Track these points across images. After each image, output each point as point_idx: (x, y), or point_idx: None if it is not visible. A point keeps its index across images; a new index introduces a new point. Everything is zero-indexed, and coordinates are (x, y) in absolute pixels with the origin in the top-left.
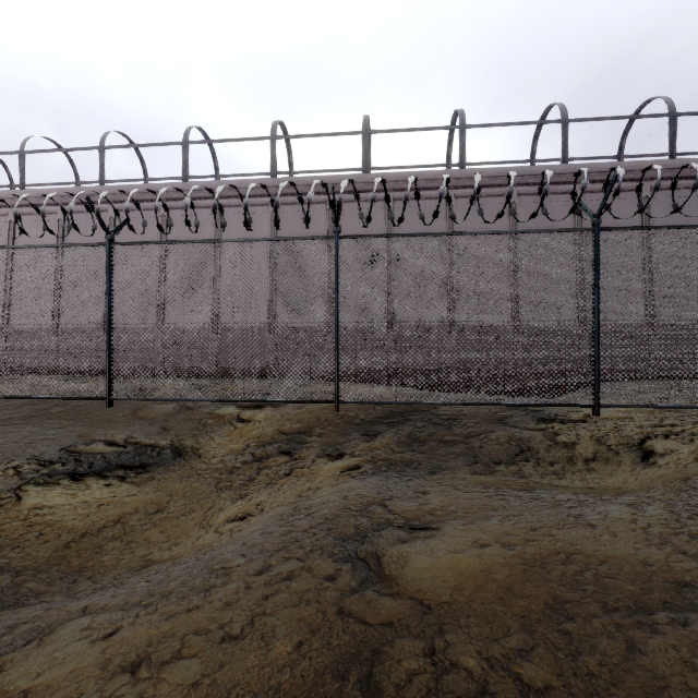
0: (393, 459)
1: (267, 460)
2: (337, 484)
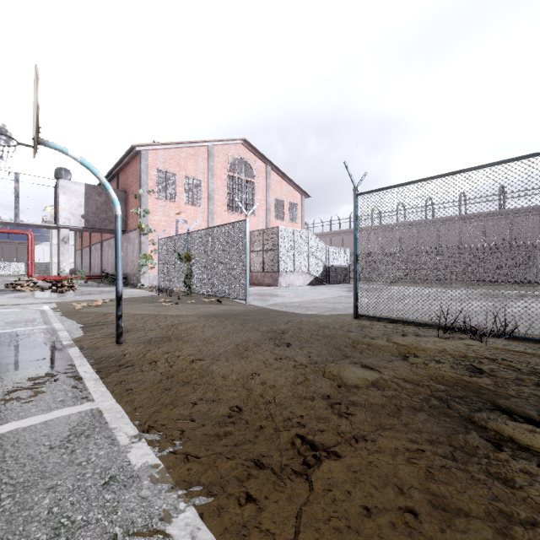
0: None
1: None
2: None
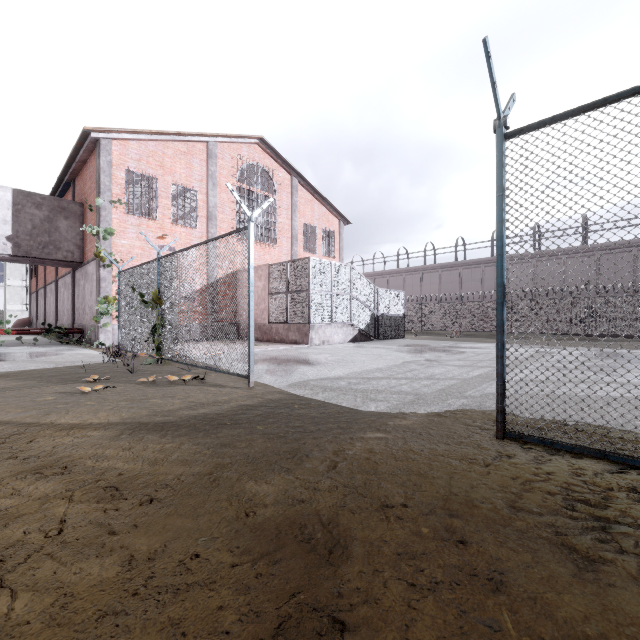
0: None
1: None
2: None
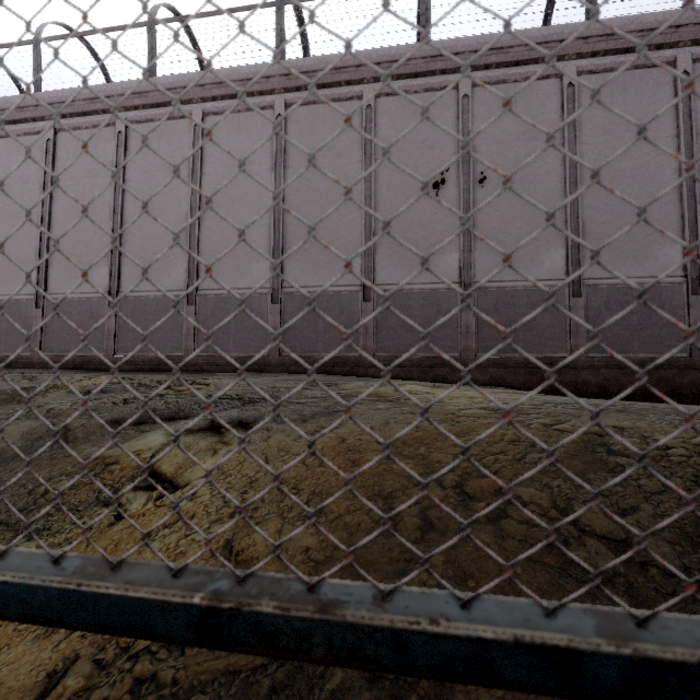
0: None
1: None
2: None
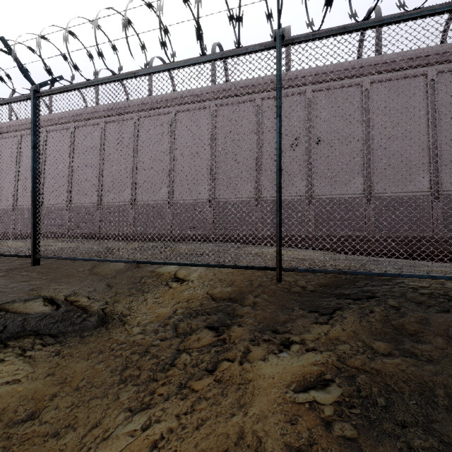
0: (383, 373)
1: (190, 337)
2: (299, 447)
